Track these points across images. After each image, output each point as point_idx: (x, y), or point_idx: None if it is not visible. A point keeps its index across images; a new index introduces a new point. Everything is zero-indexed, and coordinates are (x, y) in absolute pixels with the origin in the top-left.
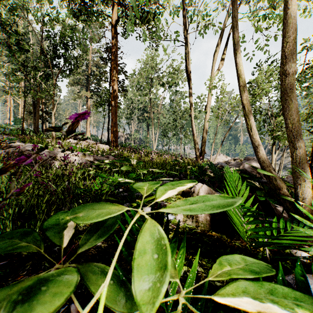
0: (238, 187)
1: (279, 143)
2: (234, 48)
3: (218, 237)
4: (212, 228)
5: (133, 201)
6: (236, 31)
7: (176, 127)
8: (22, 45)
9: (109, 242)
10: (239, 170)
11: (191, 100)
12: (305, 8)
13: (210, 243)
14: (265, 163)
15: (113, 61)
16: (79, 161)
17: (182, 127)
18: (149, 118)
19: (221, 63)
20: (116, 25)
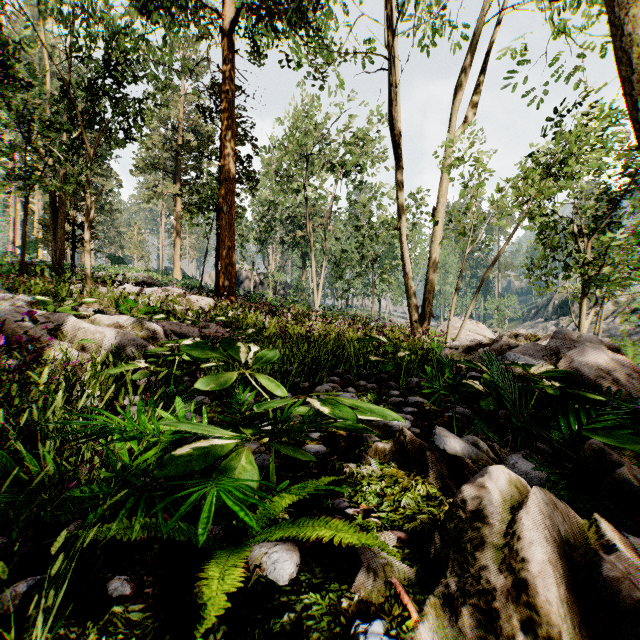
0: None
1: (596, 292)
2: None
3: None
4: None
5: None
6: None
7: (362, 259)
8: (12, 67)
9: None
10: (562, 374)
11: (401, 194)
12: None
13: None
14: None
15: (224, 112)
16: (121, 341)
17: (375, 260)
18: (306, 241)
19: (469, 111)
20: (232, 31)
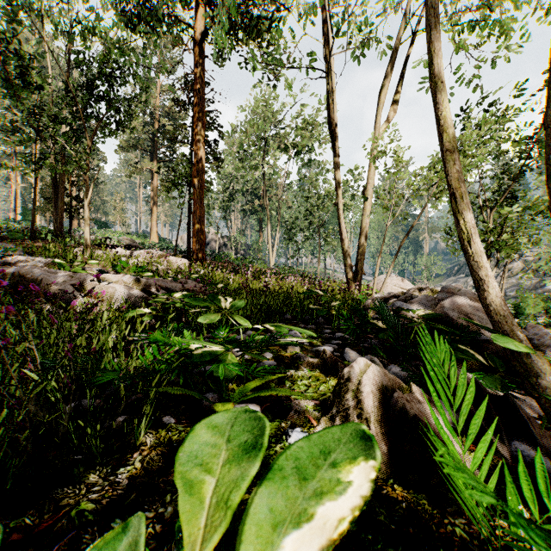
0: (452, 379)
1: (498, 254)
2: (432, 70)
3: (410, 505)
4: (394, 472)
5: (221, 390)
6: (437, 34)
7: (310, 225)
8: (29, 76)
9: (149, 528)
10: (435, 316)
11: (339, 176)
12: (548, 7)
13: (392, 528)
14: (502, 315)
15: (196, 106)
16: (127, 294)
17: (321, 225)
18: (262, 209)
19: (393, 110)
20: (202, 41)
